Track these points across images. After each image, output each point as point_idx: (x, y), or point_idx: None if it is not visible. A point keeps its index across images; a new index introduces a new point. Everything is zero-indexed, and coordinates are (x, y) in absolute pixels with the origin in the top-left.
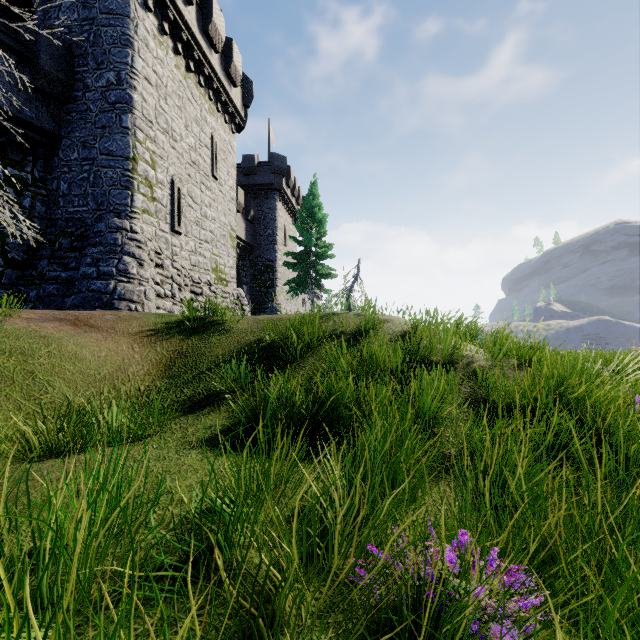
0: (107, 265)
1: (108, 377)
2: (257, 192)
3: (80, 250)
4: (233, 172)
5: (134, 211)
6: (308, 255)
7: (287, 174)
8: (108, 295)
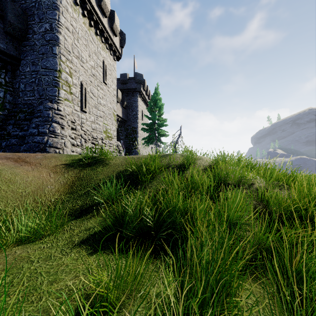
0: (43, 128)
1: (31, 193)
2: (128, 92)
3: (30, 120)
4: (115, 81)
5: (59, 99)
6: (154, 124)
7: (143, 83)
8: (43, 144)
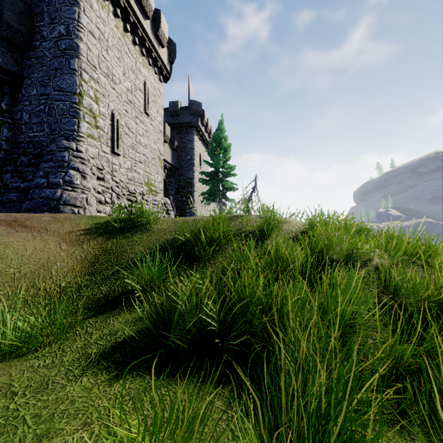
0: (55, 177)
1: (29, 275)
2: (180, 128)
3: (36, 166)
4: (161, 111)
5: (80, 135)
6: (217, 174)
7: (202, 116)
8: (55, 201)
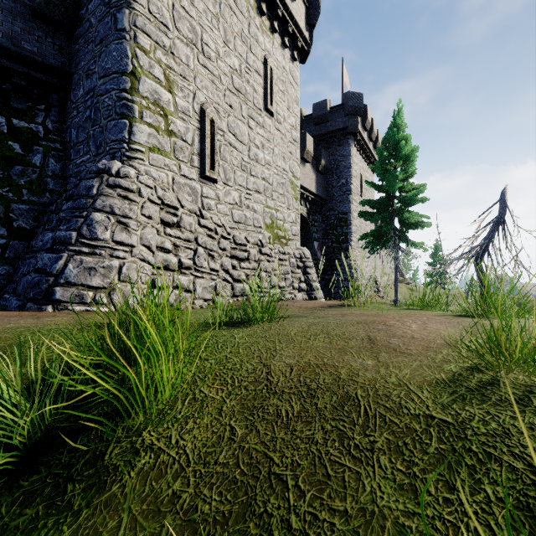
0: (67, 228)
1: None
2: (329, 140)
3: None
4: (295, 108)
5: (134, 148)
6: (390, 202)
7: (363, 115)
8: (52, 278)
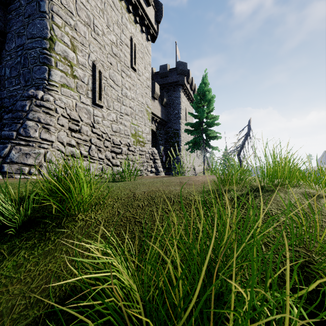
0: (9, 129)
1: None
2: (168, 88)
3: None
4: (149, 68)
5: (51, 84)
6: (201, 124)
7: (187, 75)
8: (1, 159)
